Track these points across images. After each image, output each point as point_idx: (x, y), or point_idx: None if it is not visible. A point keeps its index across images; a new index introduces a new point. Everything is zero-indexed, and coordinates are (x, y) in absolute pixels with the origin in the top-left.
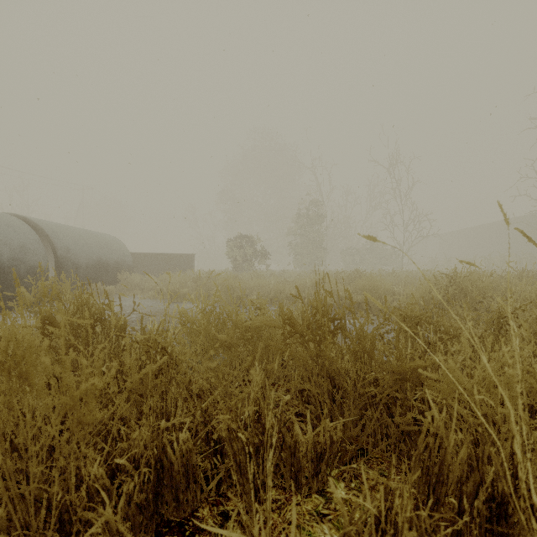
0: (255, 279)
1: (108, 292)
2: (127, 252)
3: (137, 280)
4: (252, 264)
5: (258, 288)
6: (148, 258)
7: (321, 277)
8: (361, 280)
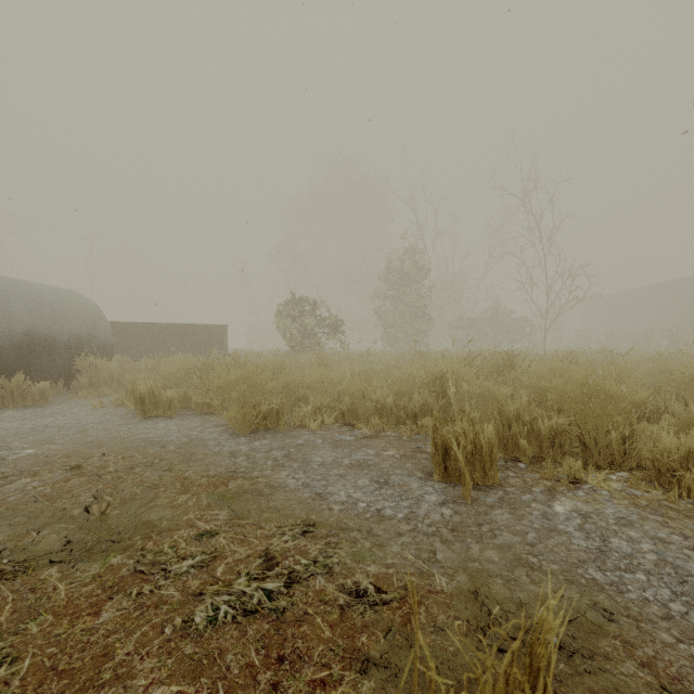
0: (316, 369)
1: (37, 393)
2: (101, 321)
3: (112, 369)
4: (318, 341)
5: (320, 386)
6: (149, 330)
7: (446, 367)
8: (543, 376)
